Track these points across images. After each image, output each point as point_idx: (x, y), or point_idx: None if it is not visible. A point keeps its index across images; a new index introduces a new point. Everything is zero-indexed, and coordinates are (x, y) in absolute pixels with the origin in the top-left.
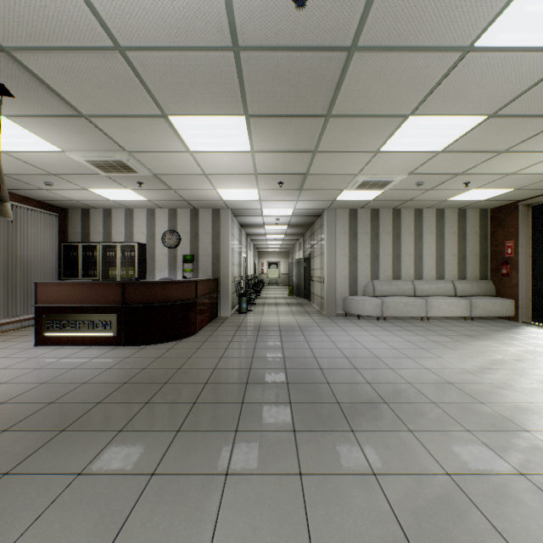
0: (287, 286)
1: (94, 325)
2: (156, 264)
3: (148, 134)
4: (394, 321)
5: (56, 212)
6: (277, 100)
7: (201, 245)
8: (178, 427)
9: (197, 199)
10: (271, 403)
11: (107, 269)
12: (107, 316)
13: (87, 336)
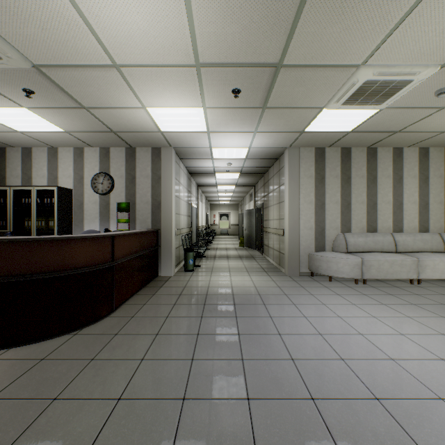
0: (236, 235)
1: None
2: (85, 213)
3: None
4: (377, 286)
5: None
6: None
7: (138, 191)
8: None
9: (127, 130)
10: None
11: (23, 219)
12: None
13: None
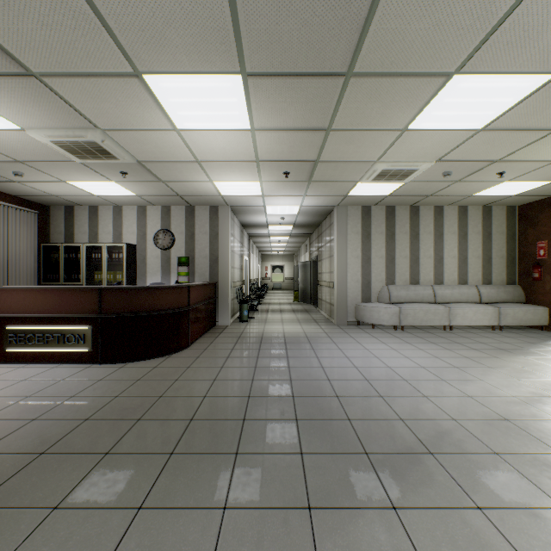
0: (291, 290)
1: (65, 339)
2: (147, 267)
3: (122, 103)
4: (413, 332)
5: (35, 209)
6: (283, 48)
7: (197, 246)
8: (141, 500)
9: (192, 194)
10: (276, 454)
11: (92, 273)
12: (80, 328)
13: (57, 352)
